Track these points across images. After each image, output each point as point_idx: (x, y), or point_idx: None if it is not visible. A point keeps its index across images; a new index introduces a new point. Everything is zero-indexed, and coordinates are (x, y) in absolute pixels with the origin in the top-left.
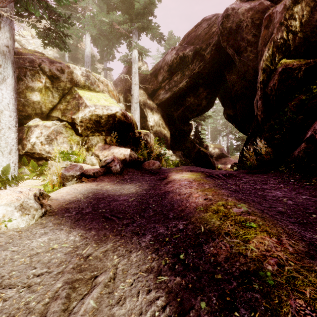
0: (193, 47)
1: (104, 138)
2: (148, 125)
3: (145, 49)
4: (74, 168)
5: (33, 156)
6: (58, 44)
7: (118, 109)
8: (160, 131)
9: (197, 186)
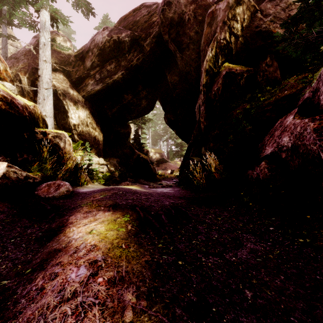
0: (131, 32)
1: None
2: (70, 123)
3: (62, 15)
4: None
5: None
6: None
7: None
8: (88, 132)
9: (101, 308)
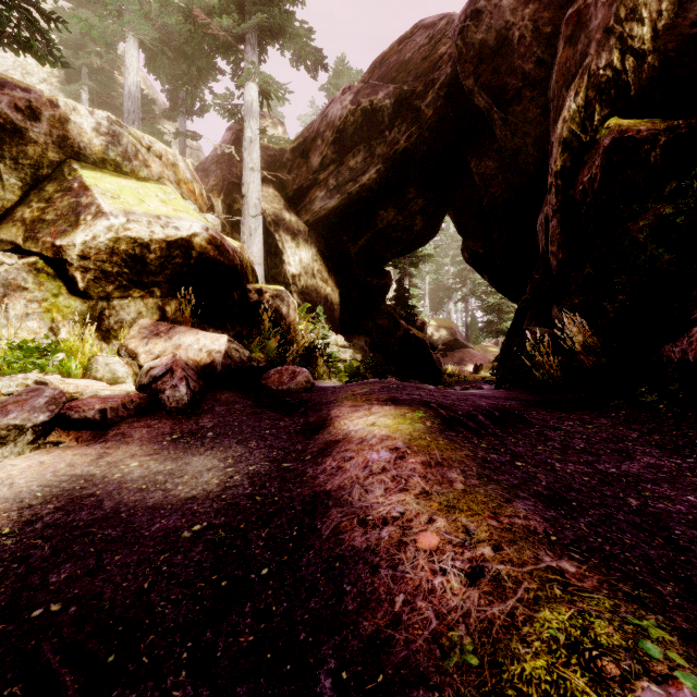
0: (395, 87)
1: (160, 306)
2: (287, 273)
3: (277, 84)
4: (28, 400)
5: None
6: (29, 44)
7: (197, 226)
8: (315, 287)
9: (424, 479)
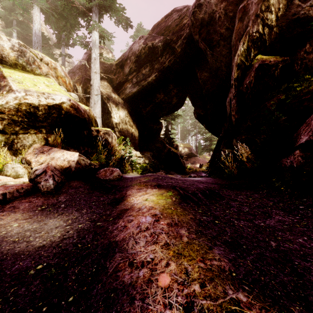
0: (163, 37)
1: (45, 137)
2: (113, 122)
3: (108, 32)
4: None
5: None
6: None
7: (64, 98)
8: (126, 129)
9: (167, 235)
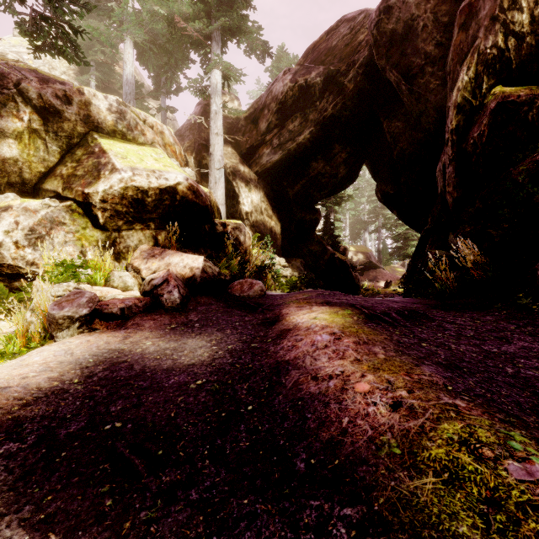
0: (324, 68)
1: (154, 235)
2: (242, 211)
3: (235, 69)
4: (75, 299)
5: (1, 271)
6: (62, 50)
7: (180, 177)
8: (262, 221)
9: (356, 352)
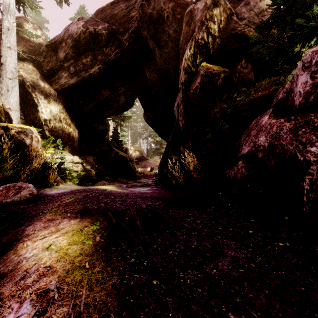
0: (108, 25)
1: None
2: (40, 118)
3: None
4: None
5: None
6: None
7: None
8: (61, 128)
9: None
